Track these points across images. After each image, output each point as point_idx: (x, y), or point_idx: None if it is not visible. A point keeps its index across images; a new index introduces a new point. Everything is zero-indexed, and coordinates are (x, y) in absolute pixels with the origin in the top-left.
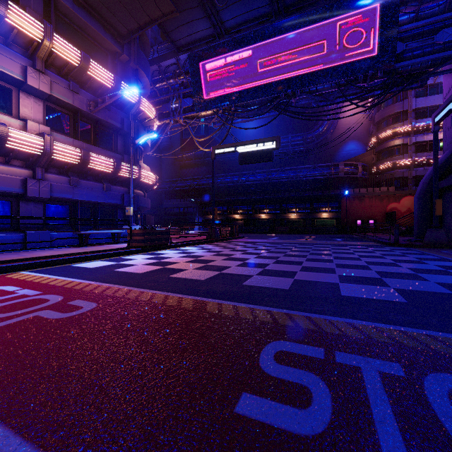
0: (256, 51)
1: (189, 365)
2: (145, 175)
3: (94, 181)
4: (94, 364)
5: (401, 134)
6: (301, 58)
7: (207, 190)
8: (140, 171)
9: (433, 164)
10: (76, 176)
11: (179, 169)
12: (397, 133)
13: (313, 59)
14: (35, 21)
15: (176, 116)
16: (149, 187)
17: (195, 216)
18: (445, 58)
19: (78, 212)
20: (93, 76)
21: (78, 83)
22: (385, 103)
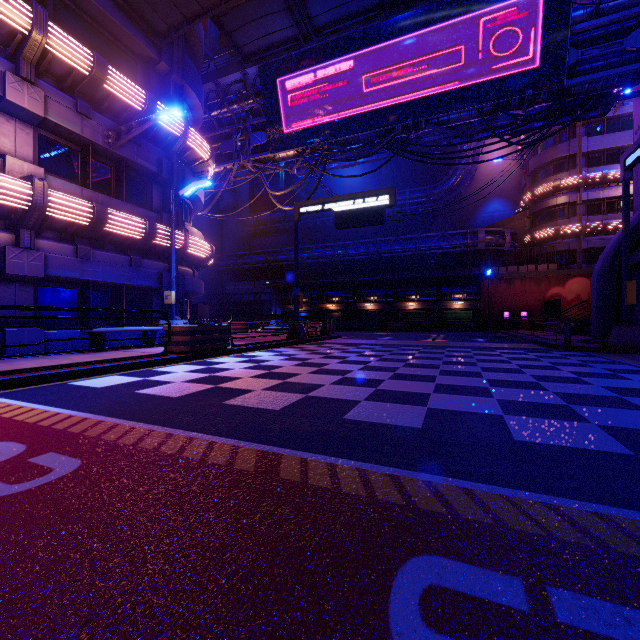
0: (360, 61)
1: (231, 639)
2: (195, 244)
3: (115, 253)
4: (14, 636)
5: (567, 189)
6: (427, 71)
7: (289, 268)
8: (186, 237)
9: (623, 229)
10: (87, 245)
11: (247, 239)
12: (561, 187)
13: (444, 74)
14: (18, 1)
15: (242, 158)
16: (201, 262)
17: (272, 306)
18: (639, 72)
19: (90, 299)
20: (113, 92)
21: (89, 103)
22: (543, 144)
